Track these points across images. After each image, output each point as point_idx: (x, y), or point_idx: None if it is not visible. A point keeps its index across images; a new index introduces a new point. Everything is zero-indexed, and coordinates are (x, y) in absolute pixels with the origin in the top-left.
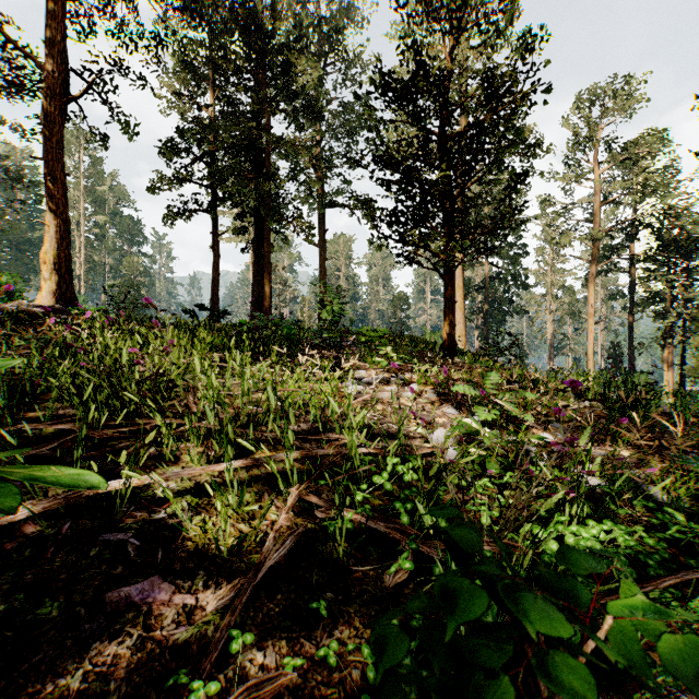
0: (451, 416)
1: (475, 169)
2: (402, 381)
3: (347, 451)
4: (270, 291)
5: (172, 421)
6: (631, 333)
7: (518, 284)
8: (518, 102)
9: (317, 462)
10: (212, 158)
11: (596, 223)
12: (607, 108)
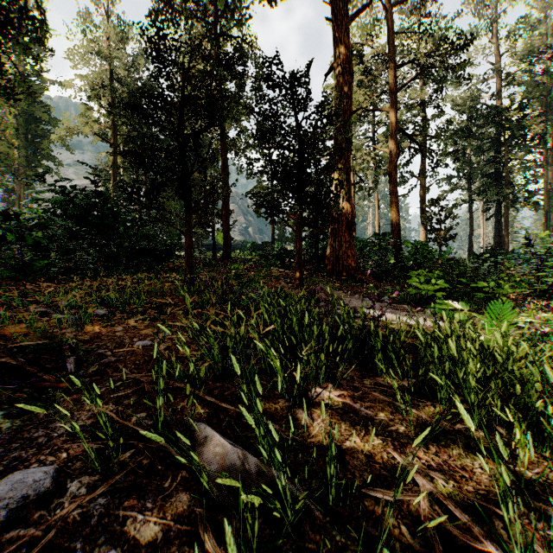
0: None
1: None
2: None
3: None
4: (507, 239)
5: None
6: None
7: None
8: None
9: None
10: (469, 175)
11: None
12: None
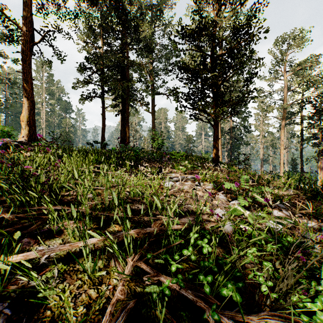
0: (222, 200)
1: (229, 71)
2: (193, 179)
3: (165, 228)
4: (128, 134)
5: (60, 207)
6: (301, 154)
7: (246, 130)
8: (251, 37)
9: (147, 233)
10: (102, 72)
11: (285, 101)
12: (290, 45)
